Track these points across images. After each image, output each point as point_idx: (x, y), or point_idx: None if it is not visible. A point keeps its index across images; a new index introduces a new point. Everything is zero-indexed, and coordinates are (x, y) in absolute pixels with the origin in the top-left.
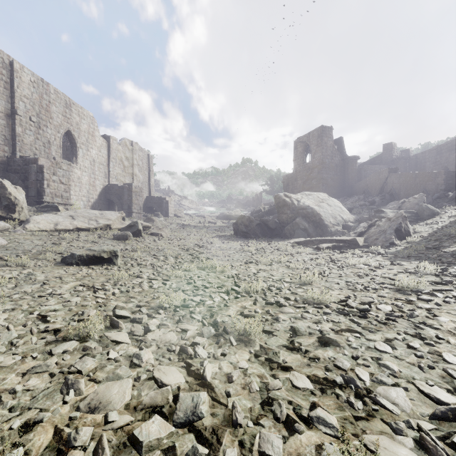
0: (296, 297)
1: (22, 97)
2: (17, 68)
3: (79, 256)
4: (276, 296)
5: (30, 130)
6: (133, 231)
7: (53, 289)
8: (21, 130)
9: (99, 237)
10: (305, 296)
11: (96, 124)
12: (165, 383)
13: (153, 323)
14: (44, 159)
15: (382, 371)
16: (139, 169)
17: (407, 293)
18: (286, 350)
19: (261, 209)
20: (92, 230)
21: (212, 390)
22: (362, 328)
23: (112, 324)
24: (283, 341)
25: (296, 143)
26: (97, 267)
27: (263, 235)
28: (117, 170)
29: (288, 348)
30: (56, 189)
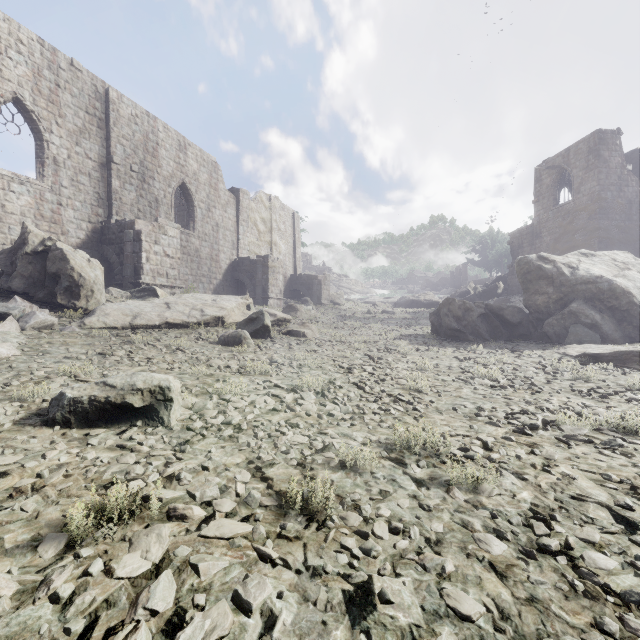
0: None
1: (120, 139)
2: (114, 97)
3: (72, 403)
4: None
5: (130, 184)
6: (255, 329)
7: None
8: (119, 185)
9: (196, 339)
10: None
11: (220, 172)
12: None
13: None
14: (143, 222)
15: None
16: (280, 235)
17: None
18: None
19: (469, 290)
20: (194, 326)
21: None
22: None
23: None
24: None
25: (539, 171)
26: (108, 435)
27: (492, 336)
28: (250, 238)
29: None
30: (159, 265)
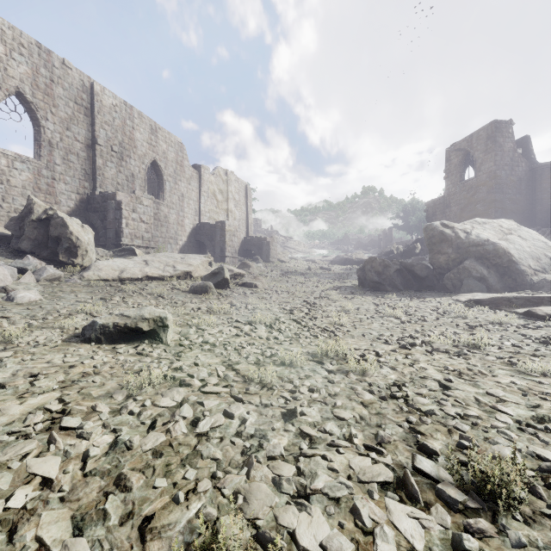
0: None
1: (103, 124)
2: (98, 90)
3: (102, 327)
4: None
5: (111, 162)
6: (217, 281)
7: None
8: (102, 162)
9: (171, 289)
10: None
11: (185, 151)
12: None
13: None
14: (123, 194)
15: None
16: (235, 204)
17: None
18: None
19: (393, 250)
20: (168, 279)
21: None
22: None
23: None
24: None
25: (449, 153)
26: (128, 348)
27: (405, 287)
28: (210, 206)
29: None
30: (136, 229)
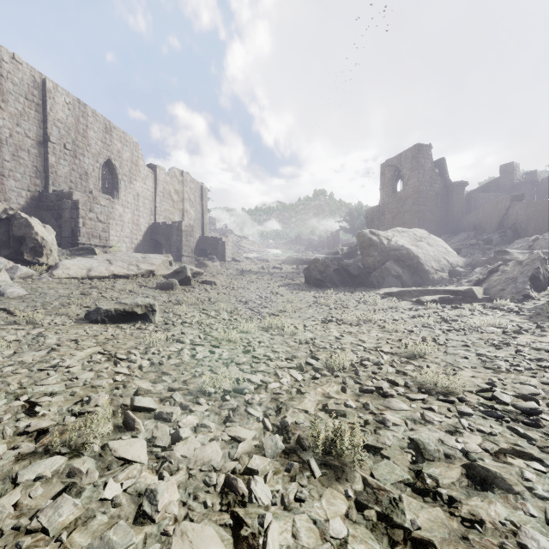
0: (406, 380)
1: (56, 122)
2: (50, 87)
3: (106, 312)
4: (374, 377)
5: (64, 160)
6: (180, 279)
7: (61, 358)
8: (55, 160)
9: (139, 286)
10: (419, 379)
11: (140, 151)
12: None
13: (187, 422)
14: (79, 194)
15: None
16: (190, 204)
17: None
18: (411, 493)
19: (339, 251)
20: (132, 277)
21: None
22: (539, 448)
23: (126, 423)
24: (403, 472)
25: (384, 167)
26: (128, 326)
27: (342, 284)
28: (165, 206)
29: (414, 490)
30: (93, 229)
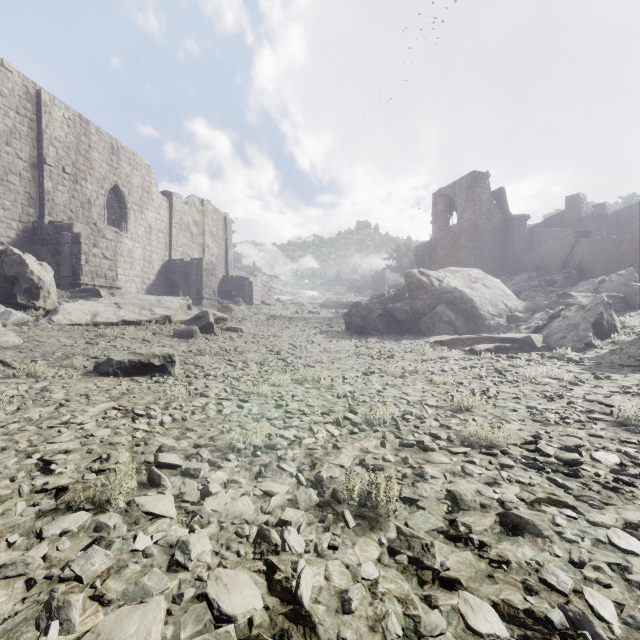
0: (449, 433)
1: (53, 141)
2: (46, 99)
3: (118, 363)
4: (415, 431)
5: (63, 186)
6: (202, 326)
7: (72, 415)
8: (52, 186)
9: (153, 334)
10: (463, 432)
11: (153, 176)
12: (226, 612)
13: (217, 478)
14: (81, 225)
15: (639, 599)
16: (212, 238)
17: (639, 431)
18: (444, 540)
19: (384, 294)
20: (145, 323)
21: (313, 631)
22: (575, 497)
23: (151, 479)
24: (438, 521)
25: (435, 198)
26: (144, 379)
27: (388, 331)
28: (183, 240)
29: (447, 537)
30: (98, 267)
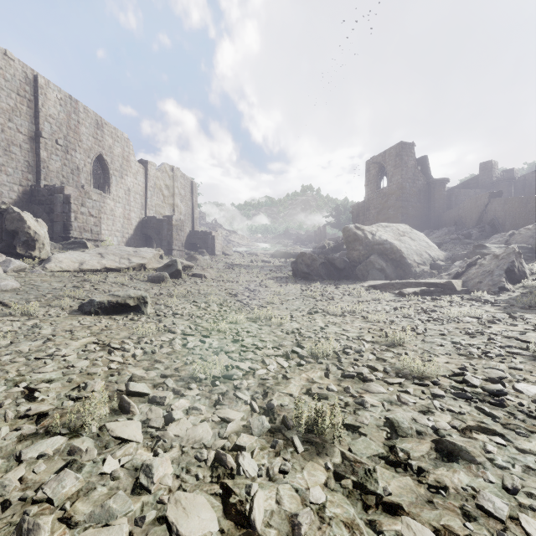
0: (385, 366)
1: (47, 117)
2: (42, 83)
3: (99, 303)
4: (355, 364)
5: (56, 155)
6: (171, 272)
7: (57, 348)
8: (47, 155)
9: (130, 279)
10: (397, 365)
11: (131, 147)
12: None
13: (180, 405)
14: (71, 188)
15: None
16: (181, 199)
17: None
18: (385, 465)
19: (325, 246)
20: (124, 270)
21: None
22: (502, 425)
23: (122, 406)
24: (378, 447)
25: (369, 164)
26: (120, 317)
27: (328, 277)
28: (156, 201)
29: (388, 462)
30: (85, 223)
